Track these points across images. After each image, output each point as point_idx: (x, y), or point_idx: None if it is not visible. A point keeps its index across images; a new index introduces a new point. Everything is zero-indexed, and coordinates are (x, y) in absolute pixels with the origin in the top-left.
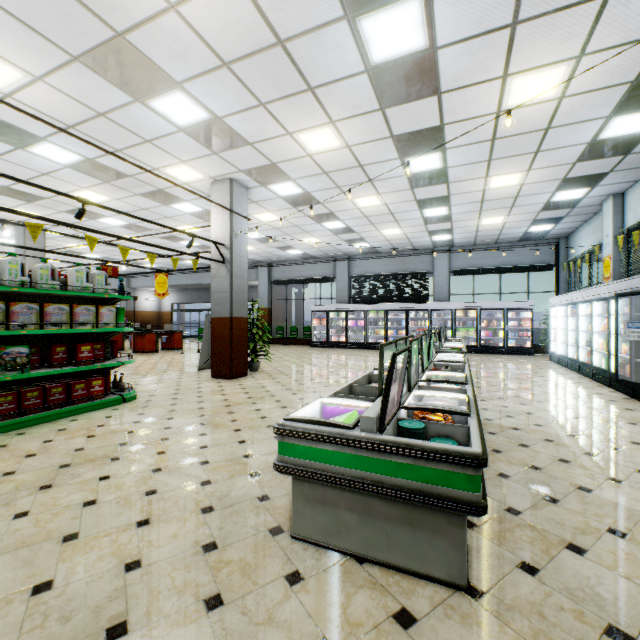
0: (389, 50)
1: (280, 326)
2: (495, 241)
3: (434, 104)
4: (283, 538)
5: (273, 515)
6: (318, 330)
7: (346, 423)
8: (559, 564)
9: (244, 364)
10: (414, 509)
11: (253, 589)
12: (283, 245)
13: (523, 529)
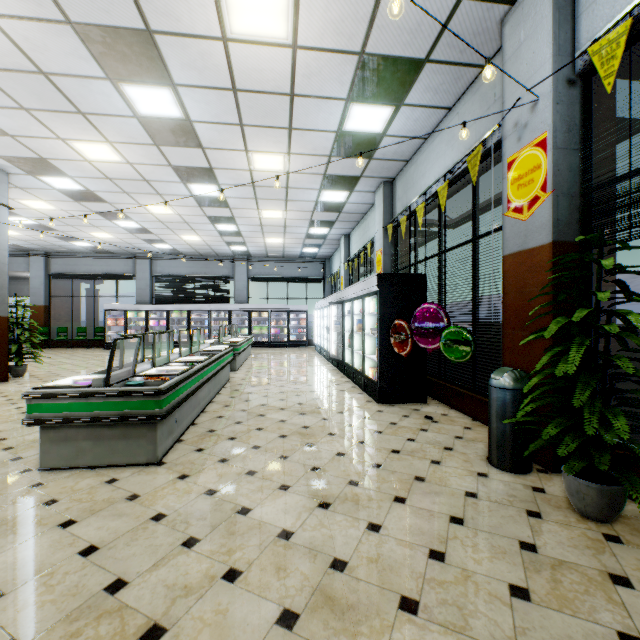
0: (153, 110)
1: (63, 327)
2: (283, 256)
3: (201, 153)
4: (32, 472)
5: (25, 465)
6: (114, 331)
7: (83, 385)
8: (218, 445)
9: (3, 368)
10: (128, 428)
11: (0, 496)
12: (65, 235)
13: (211, 437)
